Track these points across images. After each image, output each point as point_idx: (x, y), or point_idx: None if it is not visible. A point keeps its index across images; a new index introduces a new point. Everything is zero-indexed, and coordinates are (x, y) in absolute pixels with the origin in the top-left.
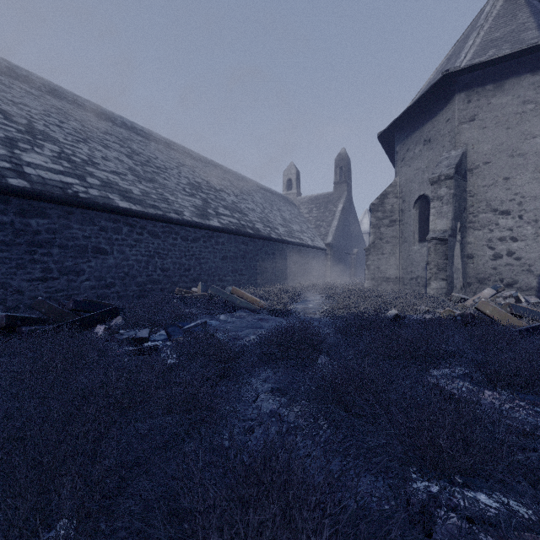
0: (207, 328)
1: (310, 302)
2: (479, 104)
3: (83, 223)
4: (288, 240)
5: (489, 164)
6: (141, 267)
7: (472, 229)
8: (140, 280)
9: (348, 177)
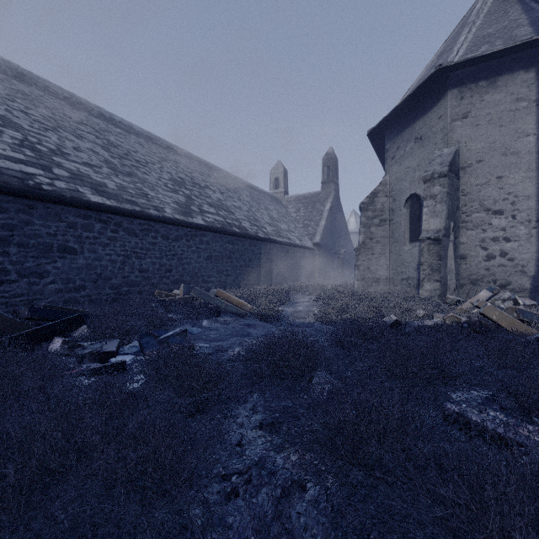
0: (188, 337)
1: (299, 304)
2: (472, 100)
3: (47, 218)
4: (275, 239)
5: (482, 163)
6: (116, 267)
7: (464, 229)
8: (115, 282)
9: (336, 177)
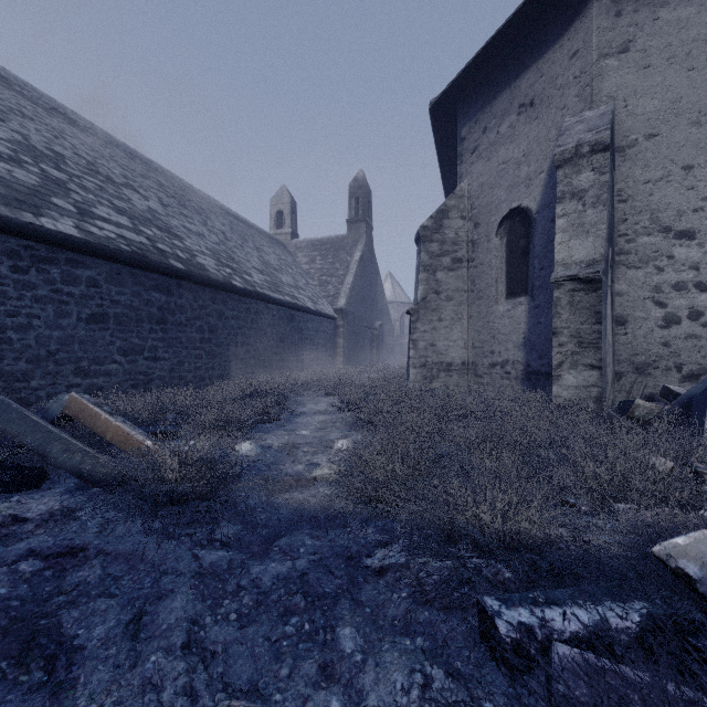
0: None
1: (304, 420)
2: (638, 19)
3: None
4: (268, 294)
5: (656, 139)
6: None
7: (623, 267)
8: None
9: (368, 215)
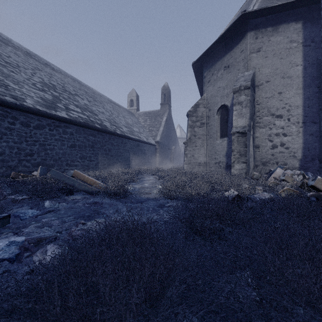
0: (11, 224)
1: (145, 182)
2: (263, 40)
3: None
4: (129, 136)
5: (269, 83)
6: None
7: (258, 128)
8: None
9: (169, 101)
